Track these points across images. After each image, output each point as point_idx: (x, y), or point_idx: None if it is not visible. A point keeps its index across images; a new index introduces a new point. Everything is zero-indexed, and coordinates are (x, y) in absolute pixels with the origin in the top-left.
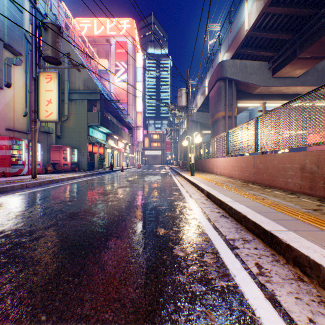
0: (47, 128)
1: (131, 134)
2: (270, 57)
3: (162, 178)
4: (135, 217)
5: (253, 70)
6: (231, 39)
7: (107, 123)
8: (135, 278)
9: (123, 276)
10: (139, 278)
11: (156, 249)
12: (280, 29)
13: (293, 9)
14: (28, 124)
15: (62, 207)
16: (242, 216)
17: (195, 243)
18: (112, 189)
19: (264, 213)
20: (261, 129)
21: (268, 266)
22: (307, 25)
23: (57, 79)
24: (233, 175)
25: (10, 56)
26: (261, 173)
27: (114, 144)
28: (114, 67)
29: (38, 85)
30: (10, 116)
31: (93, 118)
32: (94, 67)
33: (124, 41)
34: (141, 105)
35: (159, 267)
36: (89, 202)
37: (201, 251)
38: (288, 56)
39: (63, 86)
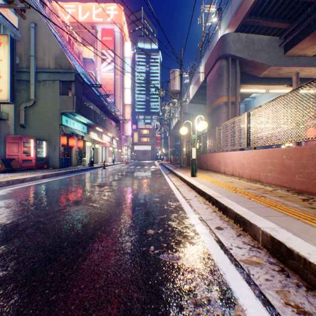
0: None
1: (119, 127)
2: (282, 31)
3: (151, 179)
4: None
5: (261, 47)
6: (236, 7)
7: (87, 111)
8: None
9: None
10: None
11: None
12: None
13: None
14: None
15: None
16: None
17: None
18: (52, 211)
19: None
20: None
21: None
22: None
23: (8, 45)
24: (262, 178)
25: None
26: None
27: (97, 137)
28: (100, 56)
29: None
30: None
31: (67, 103)
32: (77, 54)
33: (111, 29)
34: (130, 97)
35: None
36: None
37: None
38: (309, 25)
39: (28, 63)
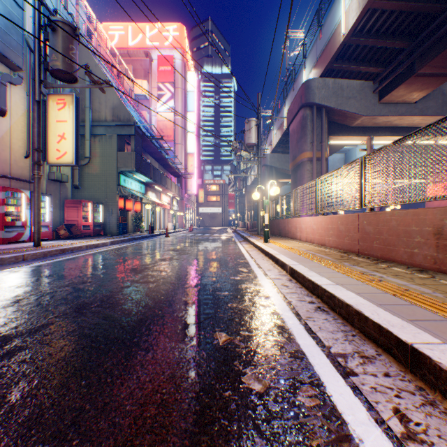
0: (59, 174)
1: (180, 184)
2: (376, 74)
3: (223, 246)
4: (180, 311)
5: (351, 93)
6: (321, 49)
7: (146, 168)
8: (171, 446)
9: (148, 442)
10: (179, 446)
11: (212, 375)
12: (391, 33)
13: (411, 3)
14: (31, 168)
15: (68, 294)
16: (355, 312)
17: (280, 363)
18: (150, 263)
19: (390, 307)
20: (370, 174)
21: (419, 416)
22: (431, 26)
23: (73, 105)
24: (326, 242)
25: (5, 71)
26: (370, 239)
27: (155, 198)
28: (156, 91)
29: (47, 113)
30: (5, 157)
31: (126, 160)
32: (128, 91)
33: (170, 55)
34: (194, 144)
35: (217, 419)
36: (111, 285)
37: (291, 381)
38: (402, 72)
39: (83, 115)
